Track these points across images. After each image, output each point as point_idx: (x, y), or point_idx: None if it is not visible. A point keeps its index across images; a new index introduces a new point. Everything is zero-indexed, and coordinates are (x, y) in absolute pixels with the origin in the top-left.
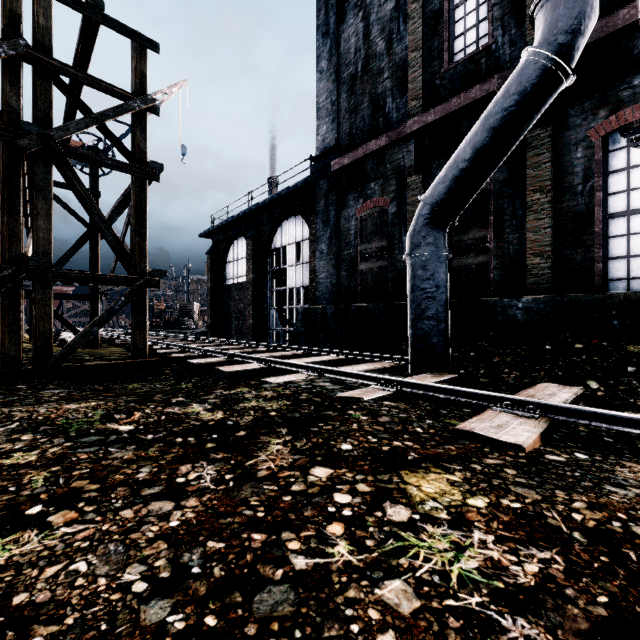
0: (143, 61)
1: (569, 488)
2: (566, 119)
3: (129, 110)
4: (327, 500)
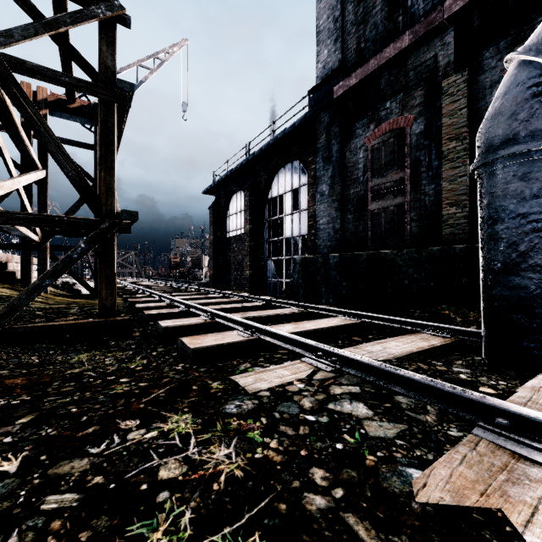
0: None
1: None
2: None
3: (91, 17)
4: None
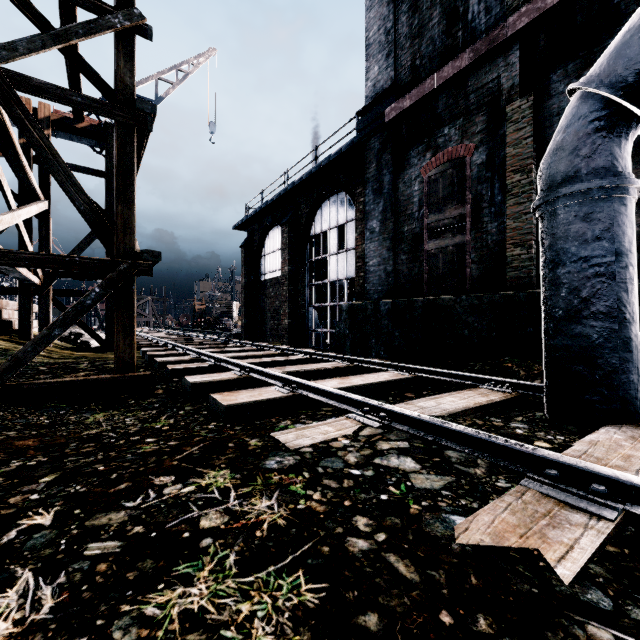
0: None
1: None
2: None
3: (107, 28)
4: None
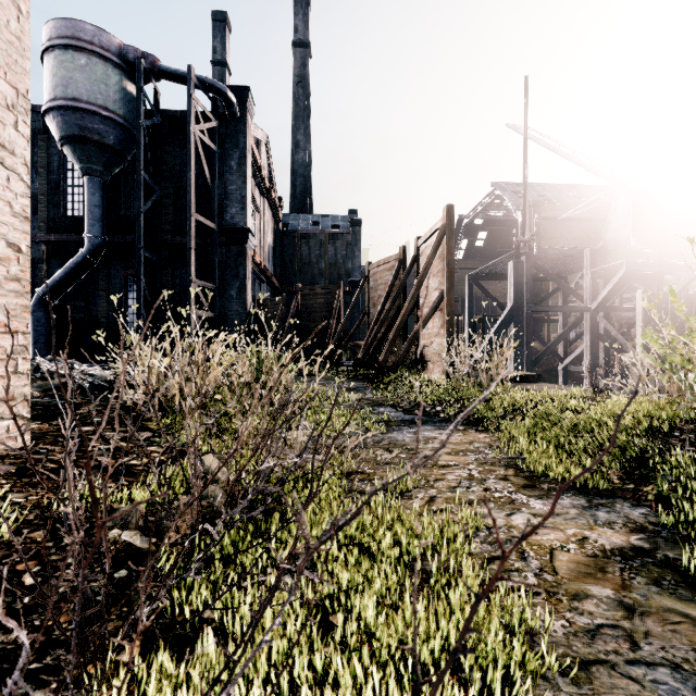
0: None
1: None
2: (114, 265)
3: None
4: None
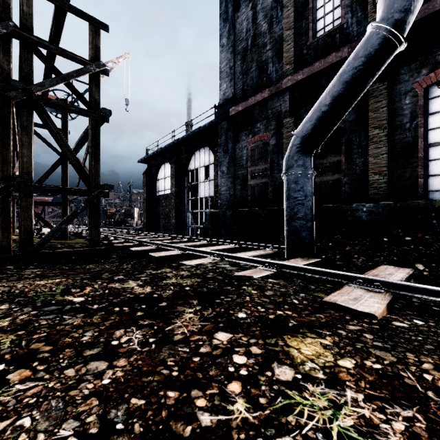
0: (97, 38)
1: (416, 351)
2: (398, 76)
3: (87, 72)
4: (227, 361)
